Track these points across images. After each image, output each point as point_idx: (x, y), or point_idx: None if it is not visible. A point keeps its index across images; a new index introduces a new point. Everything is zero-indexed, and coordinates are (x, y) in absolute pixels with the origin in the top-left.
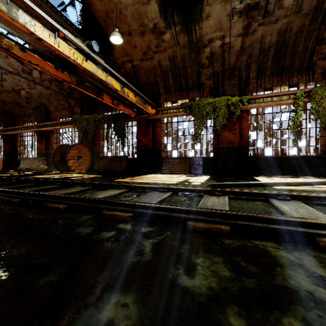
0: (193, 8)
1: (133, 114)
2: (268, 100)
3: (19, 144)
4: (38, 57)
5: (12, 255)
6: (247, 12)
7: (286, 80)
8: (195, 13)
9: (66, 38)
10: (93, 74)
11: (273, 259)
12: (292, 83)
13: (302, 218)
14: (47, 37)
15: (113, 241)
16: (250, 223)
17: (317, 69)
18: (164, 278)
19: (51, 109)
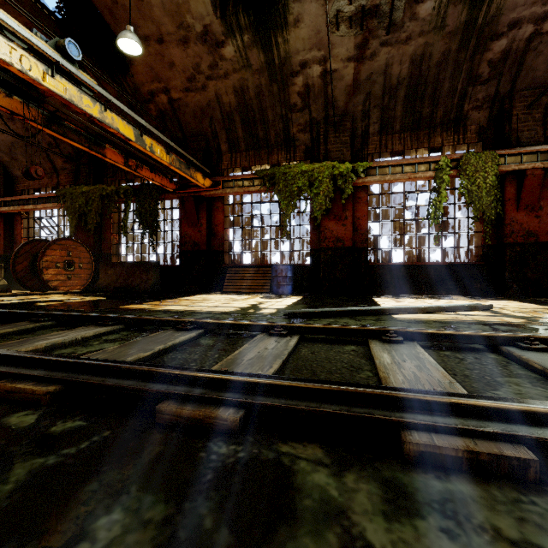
0: (271, 4)
1: (170, 187)
2: (397, 170)
3: None
4: None
5: None
6: (362, 20)
7: (424, 140)
8: (276, 13)
9: (2, 26)
10: (70, 103)
11: (290, 497)
12: (434, 145)
13: (385, 389)
14: None
15: None
16: (286, 402)
17: (470, 124)
18: None
19: (16, 172)
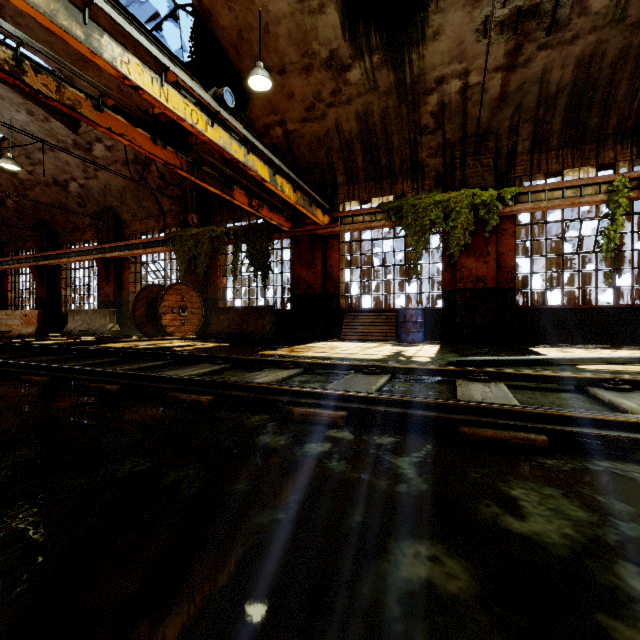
0: (408, 19)
1: (286, 226)
2: (556, 195)
3: (64, 284)
4: (124, 120)
5: (178, 479)
6: (516, 24)
7: (590, 156)
8: (413, 28)
9: (180, 85)
10: (224, 150)
11: None
12: (604, 162)
13: None
14: (148, 84)
15: (338, 458)
16: (584, 429)
17: None
18: (473, 520)
19: (125, 217)
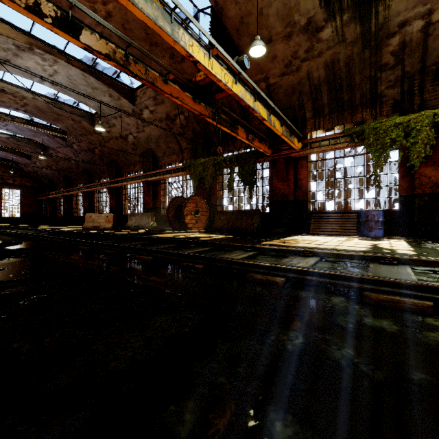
0: None
1: (268, 152)
2: None
3: (124, 198)
4: (178, 88)
5: (346, 358)
6: None
7: None
8: None
9: (219, 57)
10: (241, 100)
11: None
12: None
13: None
14: (202, 59)
15: None
16: None
17: None
18: None
19: (158, 154)
